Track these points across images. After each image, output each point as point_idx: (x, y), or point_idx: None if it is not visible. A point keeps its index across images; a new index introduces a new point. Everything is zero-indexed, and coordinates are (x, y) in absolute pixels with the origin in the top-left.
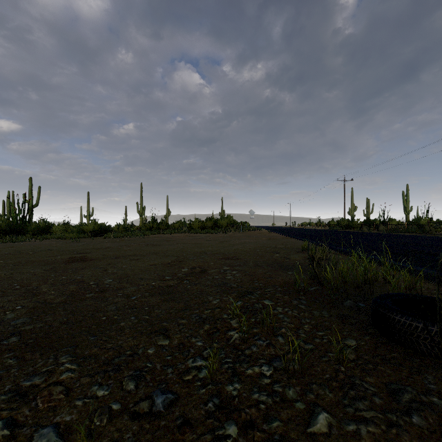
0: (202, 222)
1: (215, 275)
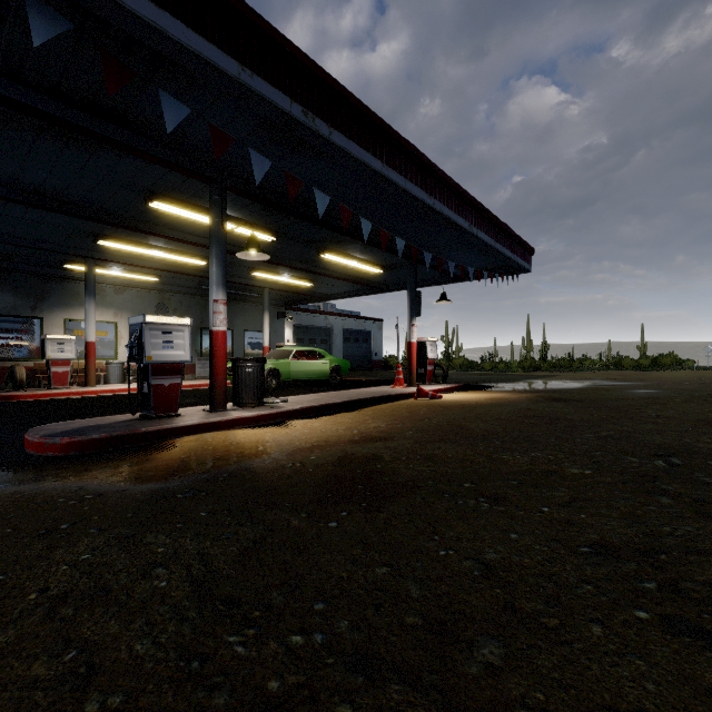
0: (633, 360)
1: (709, 377)
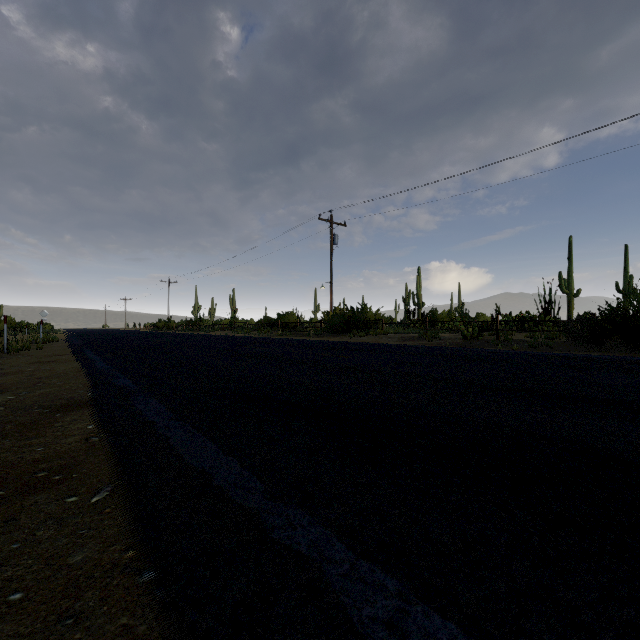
0: None
1: None
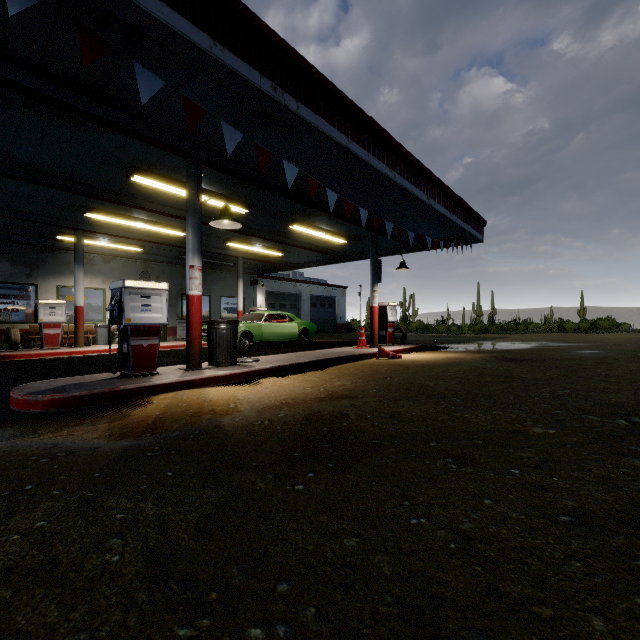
0: (574, 324)
1: None
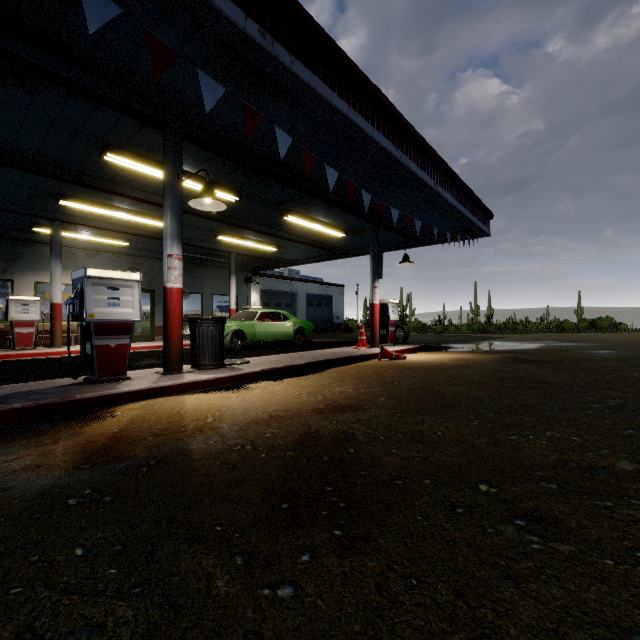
0: (573, 323)
1: None
